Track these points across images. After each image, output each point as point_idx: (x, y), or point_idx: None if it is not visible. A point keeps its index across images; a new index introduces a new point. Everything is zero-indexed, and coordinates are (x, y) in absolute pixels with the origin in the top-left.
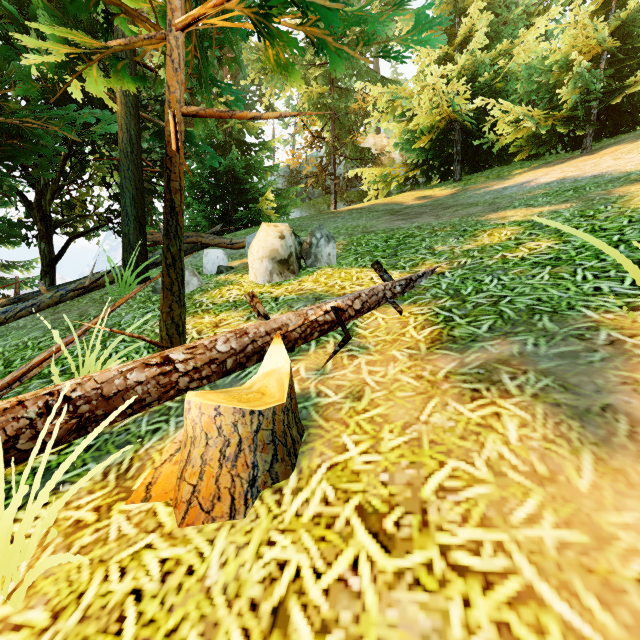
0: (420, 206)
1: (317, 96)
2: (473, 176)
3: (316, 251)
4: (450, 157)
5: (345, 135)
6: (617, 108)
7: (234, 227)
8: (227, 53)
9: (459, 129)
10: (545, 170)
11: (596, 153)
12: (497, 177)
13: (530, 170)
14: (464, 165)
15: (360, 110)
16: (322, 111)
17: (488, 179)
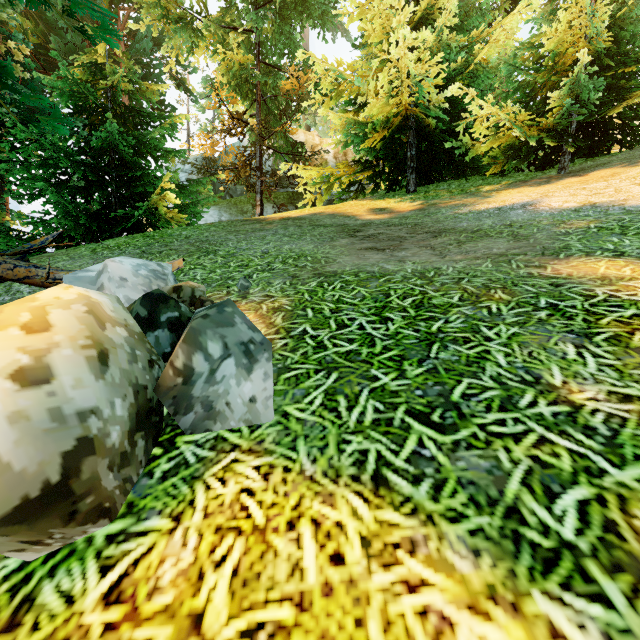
0: (386, 224)
1: (238, 67)
2: (429, 188)
3: (208, 392)
4: (401, 163)
5: (274, 123)
6: (599, 125)
7: (70, 243)
8: (122, 1)
9: (414, 130)
10: (535, 190)
11: (585, 175)
12: (465, 192)
13: (507, 188)
14: (416, 174)
15: (293, 93)
16: (245, 88)
17: (454, 194)
